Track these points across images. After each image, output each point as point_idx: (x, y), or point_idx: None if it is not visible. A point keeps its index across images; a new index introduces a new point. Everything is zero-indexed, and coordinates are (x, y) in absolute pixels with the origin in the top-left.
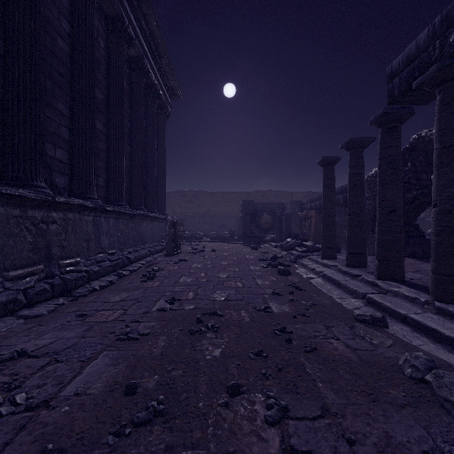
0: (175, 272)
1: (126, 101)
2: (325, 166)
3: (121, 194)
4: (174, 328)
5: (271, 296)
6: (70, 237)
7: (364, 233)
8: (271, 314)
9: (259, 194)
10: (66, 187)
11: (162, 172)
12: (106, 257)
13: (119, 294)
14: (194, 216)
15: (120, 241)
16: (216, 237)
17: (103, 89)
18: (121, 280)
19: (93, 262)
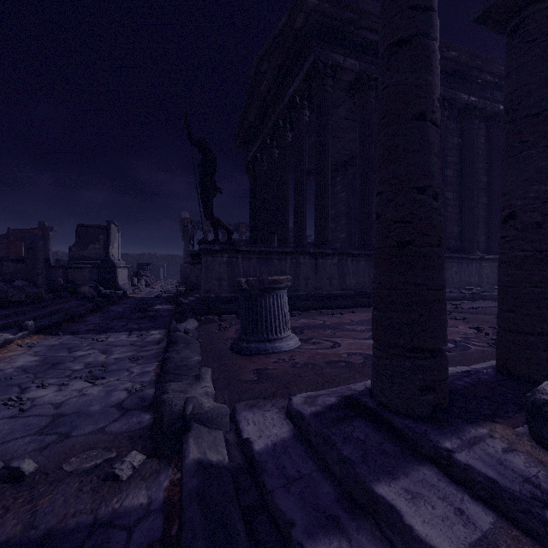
0: None
1: None
2: None
3: None
4: None
5: None
6: None
7: None
8: None
9: None
10: None
11: None
12: None
13: None
14: None
15: None
16: None
17: None
18: None
19: None
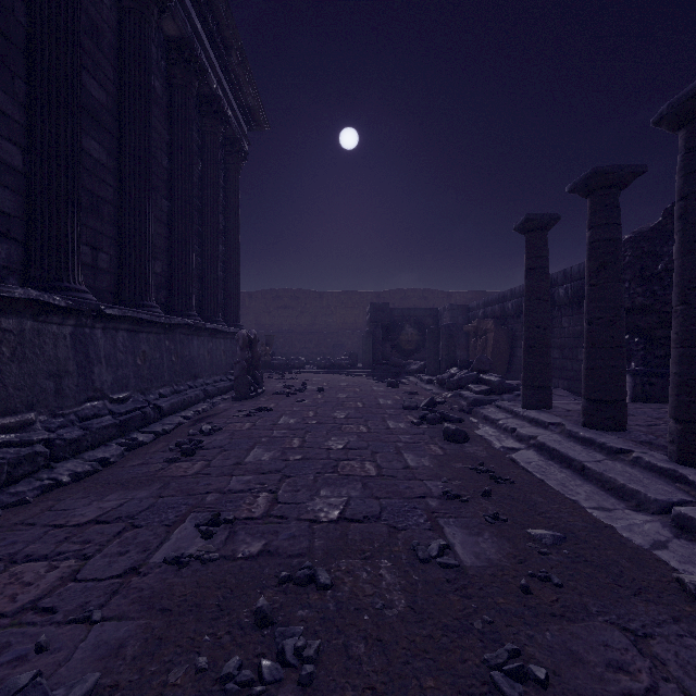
0: (242, 437)
1: (161, 118)
2: (530, 232)
3: (146, 285)
4: (181, 655)
5: (444, 505)
6: (7, 369)
7: (623, 359)
8: (459, 576)
9: (397, 296)
10: (13, 266)
11: (232, 254)
12: (104, 408)
13: (103, 497)
14: (292, 331)
15: (141, 375)
16: (327, 365)
17: (108, 84)
18: (130, 456)
19: (72, 420)
